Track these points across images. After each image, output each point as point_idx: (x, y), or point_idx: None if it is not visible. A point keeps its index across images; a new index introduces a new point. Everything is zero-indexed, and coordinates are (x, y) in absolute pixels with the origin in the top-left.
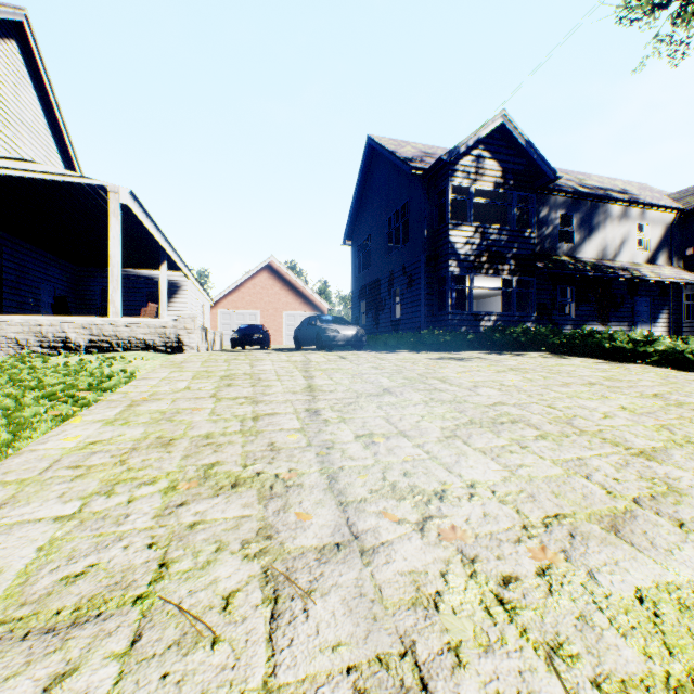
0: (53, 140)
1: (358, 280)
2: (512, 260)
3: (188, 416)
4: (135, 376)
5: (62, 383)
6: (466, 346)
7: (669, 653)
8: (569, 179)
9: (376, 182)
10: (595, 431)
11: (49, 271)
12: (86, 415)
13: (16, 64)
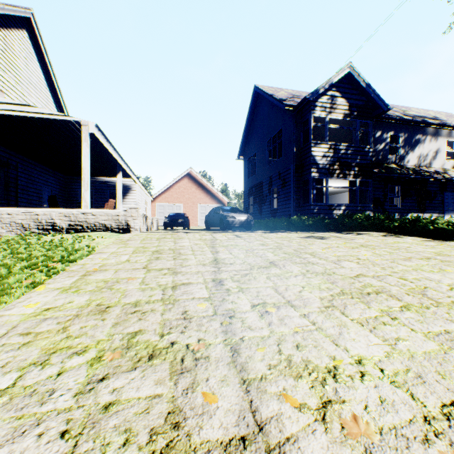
0: (50, 94)
1: (247, 182)
2: (356, 168)
3: (123, 285)
4: (94, 250)
5: (44, 255)
6: (324, 228)
7: None
8: (396, 110)
9: (260, 116)
10: (449, 302)
11: (47, 179)
12: (50, 284)
13: (26, 45)
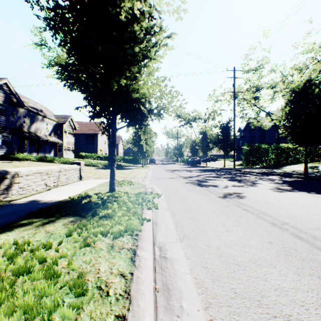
0: None
1: None
2: (9, 129)
3: None
4: None
5: None
6: None
7: None
8: (25, 101)
9: None
10: None
11: None
12: None
13: None
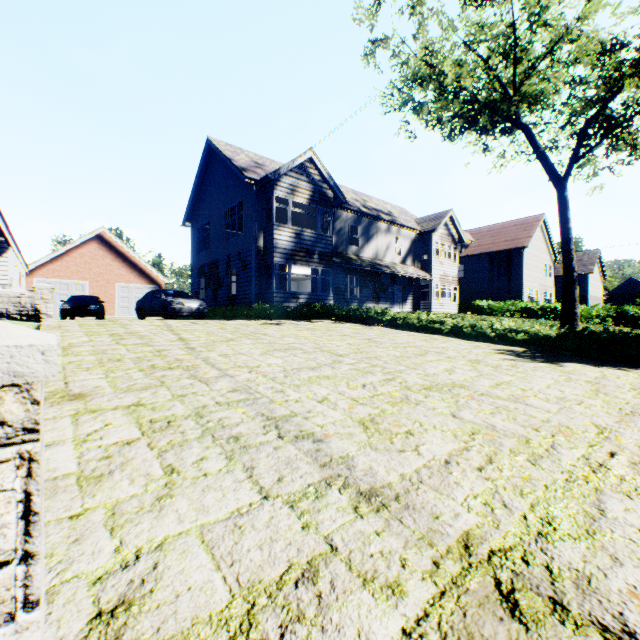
0: None
1: (198, 259)
2: (318, 256)
3: (115, 352)
4: None
5: None
6: (286, 316)
7: (308, 381)
8: (358, 200)
9: (215, 178)
10: (329, 350)
11: None
12: None
13: None
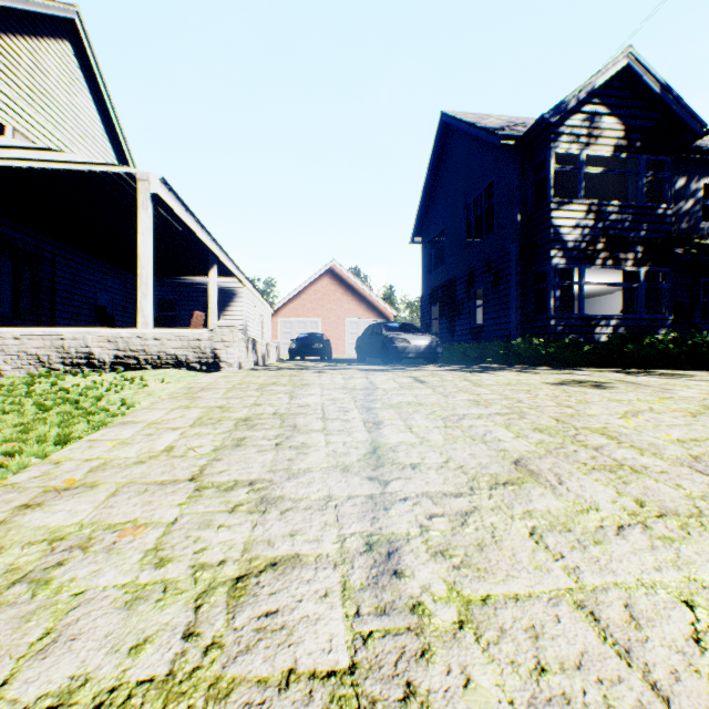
0: (110, 146)
1: (428, 281)
2: (639, 246)
3: (90, 566)
4: (127, 413)
5: (18, 426)
6: (580, 360)
7: None
8: None
9: (451, 166)
10: None
11: (106, 281)
12: None
13: (70, 66)
